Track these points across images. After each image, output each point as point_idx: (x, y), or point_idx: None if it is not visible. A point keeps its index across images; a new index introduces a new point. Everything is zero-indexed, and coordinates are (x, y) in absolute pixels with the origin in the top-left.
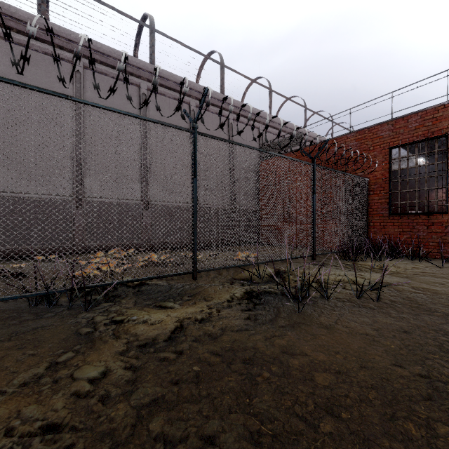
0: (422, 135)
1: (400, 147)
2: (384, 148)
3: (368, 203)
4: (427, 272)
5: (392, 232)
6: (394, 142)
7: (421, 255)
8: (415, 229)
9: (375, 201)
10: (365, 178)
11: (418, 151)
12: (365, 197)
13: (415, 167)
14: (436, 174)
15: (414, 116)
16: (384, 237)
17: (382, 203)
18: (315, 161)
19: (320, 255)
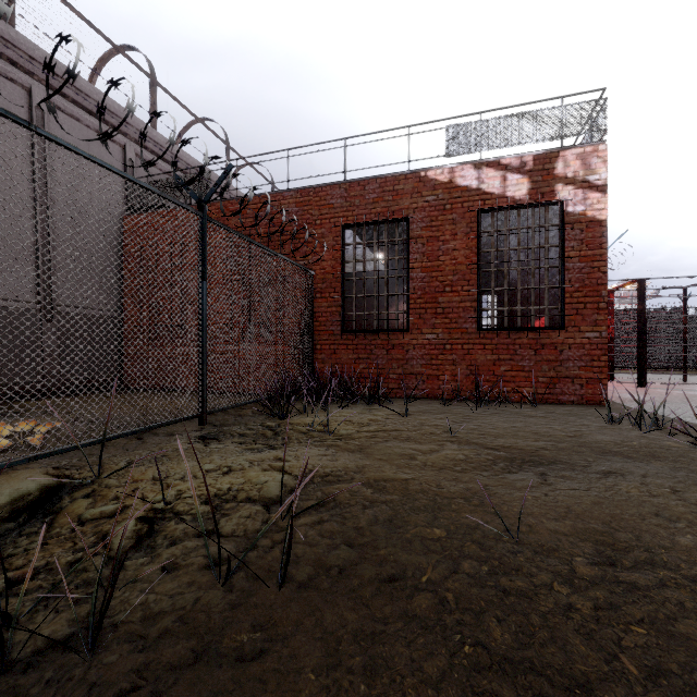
0: (382, 214)
1: (355, 227)
2: (335, 224)
3: (314, 313)
4: (389, 430)
5: (346, 360)
6: (348, 218)
7: (381, 394)
8: (374, 355)
9: (324, 310)
10: (310, 270)
11: (377, 248)
12: (309, 302)
13: (374, 260)
14: (396, 274)
15: (373, 182)
16: (335, 368)
17: (332, 314)
18: (206, 208)
19: (219, 411)
